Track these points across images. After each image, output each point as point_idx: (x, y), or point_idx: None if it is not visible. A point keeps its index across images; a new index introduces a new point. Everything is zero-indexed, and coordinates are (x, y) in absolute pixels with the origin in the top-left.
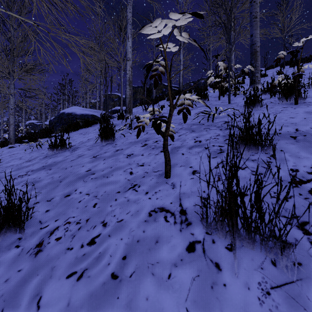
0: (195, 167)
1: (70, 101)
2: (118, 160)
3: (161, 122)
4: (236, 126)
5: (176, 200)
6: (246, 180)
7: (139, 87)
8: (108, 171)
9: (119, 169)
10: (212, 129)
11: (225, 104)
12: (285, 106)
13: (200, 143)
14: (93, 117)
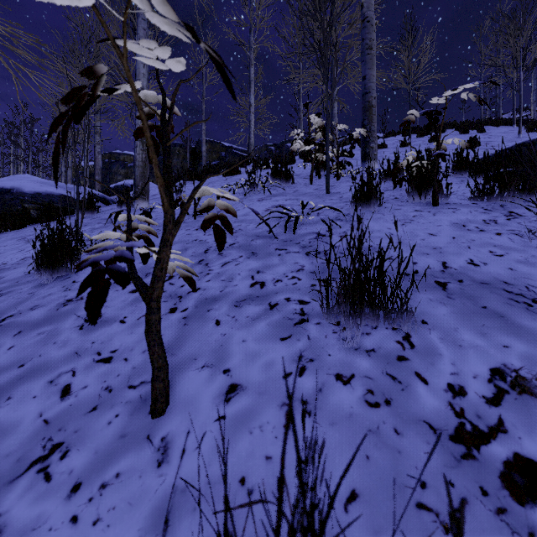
0: (237, 374)
1: (30, 160)
2: (54, 336)
3: (109, 278)
4: (333, 263)
5: (153, 527)
6: (353, 428)
7: (177, 144)
8: (5, 380)
9: (39, 375)
10: (292, 252)
11: (321, 194)
12: (418, 208)
13: (262, 290)
14: (64, 200)
